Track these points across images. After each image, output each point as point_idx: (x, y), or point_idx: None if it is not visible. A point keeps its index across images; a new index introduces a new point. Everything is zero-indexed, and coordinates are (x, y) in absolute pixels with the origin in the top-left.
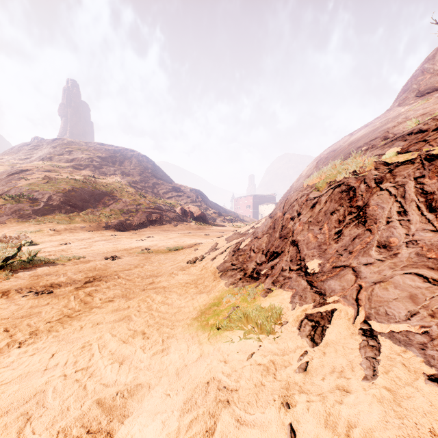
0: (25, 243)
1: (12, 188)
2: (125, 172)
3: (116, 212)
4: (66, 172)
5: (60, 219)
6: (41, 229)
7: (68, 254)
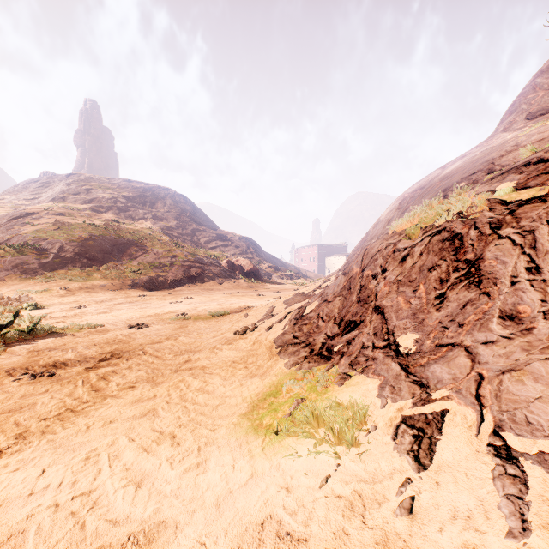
0: (28, 306)
1: (14, 236)
2: (157, 215)
3: (146, 266)
4: (83, 216)
5: (74, 275)
6: (49, 288)
7: (81, 320)
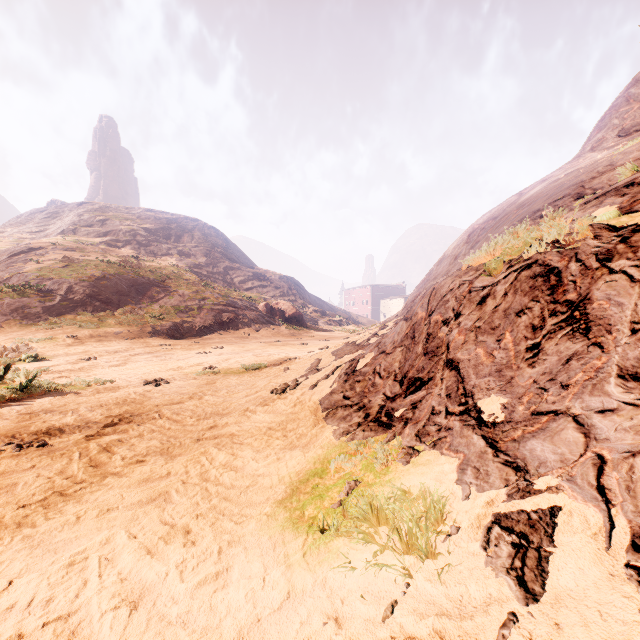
0: (27, 357)
1: (14, 275)
2: (184, 251)
3: (169, 310)
4: (97, 252)
5: (84, 321)
6: (54, 336)
7: (88, 375)
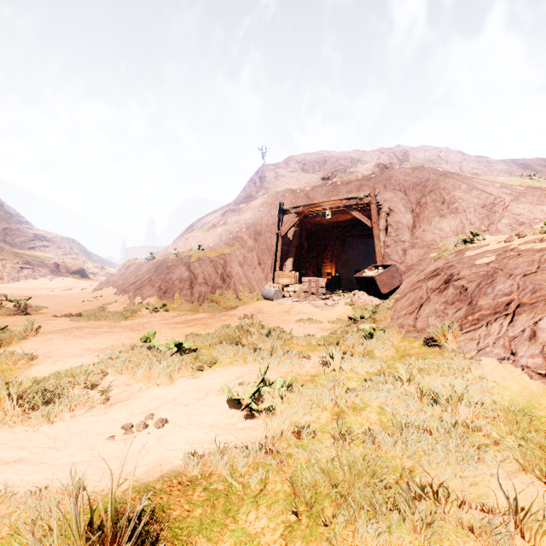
0: None
1: None
2: None
3: None
4: None
5: None
6: None
7: None
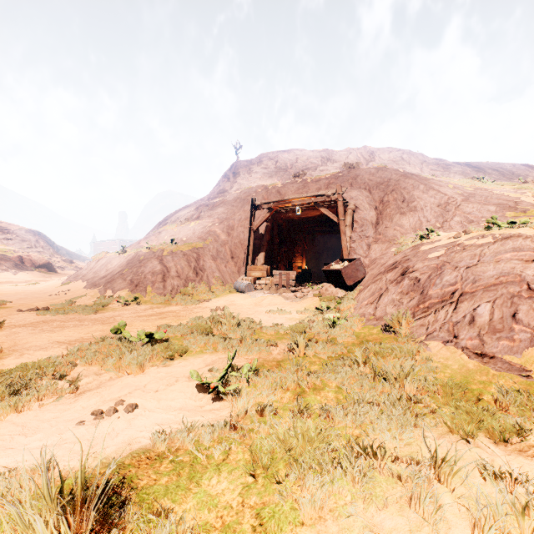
0: None
1: None
2: None
3: None
4: None
5: None
6: None
7: None
